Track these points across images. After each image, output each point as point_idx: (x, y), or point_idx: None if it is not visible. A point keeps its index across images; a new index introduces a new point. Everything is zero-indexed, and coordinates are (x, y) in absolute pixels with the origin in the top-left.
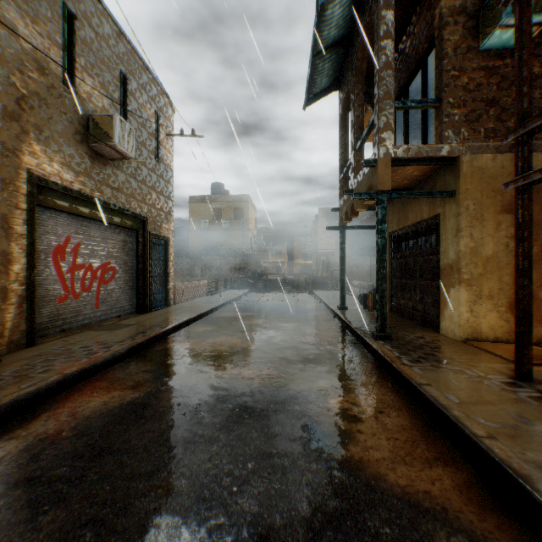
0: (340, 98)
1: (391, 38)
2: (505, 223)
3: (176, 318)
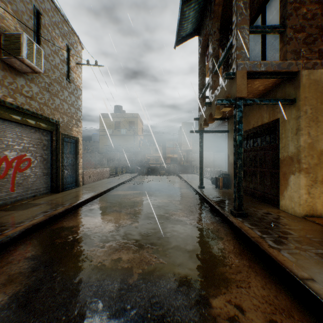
0: (199, 41)
1: None
2: None
3: (79, 197)
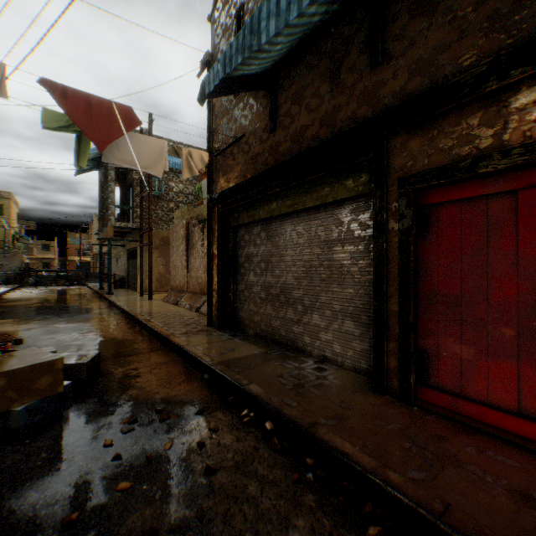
0: (99, 175)
1: (114, 182)
2: (156, 252)
3: None
